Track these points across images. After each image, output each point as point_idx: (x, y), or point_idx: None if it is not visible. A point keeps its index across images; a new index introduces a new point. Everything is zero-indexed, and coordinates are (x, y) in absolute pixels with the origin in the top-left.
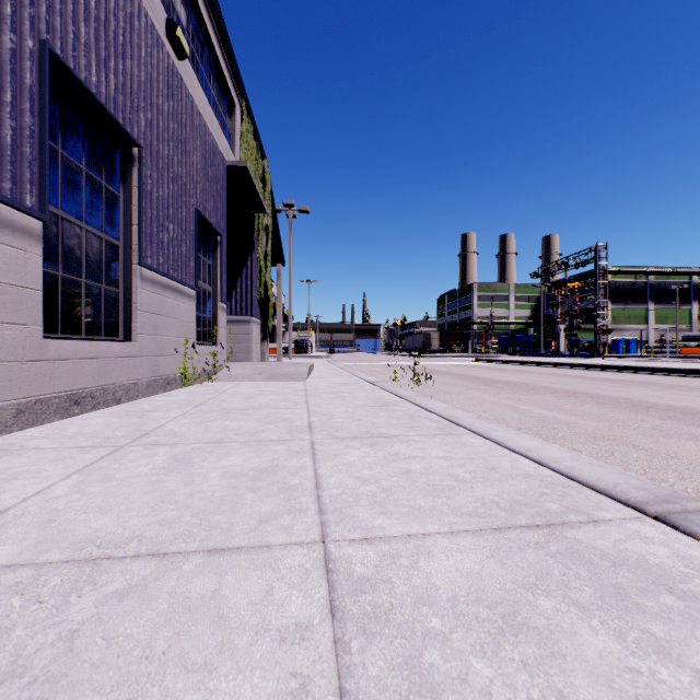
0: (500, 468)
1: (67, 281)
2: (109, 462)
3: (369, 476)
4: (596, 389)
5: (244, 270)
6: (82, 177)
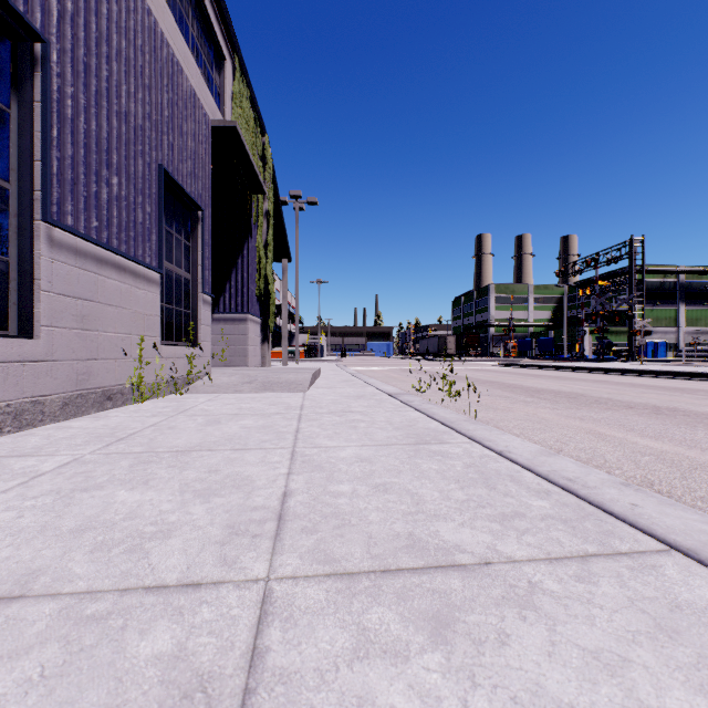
0: None
1: None
2: None
3: None
4: (680, 403)
5: (239, 260)
6: None
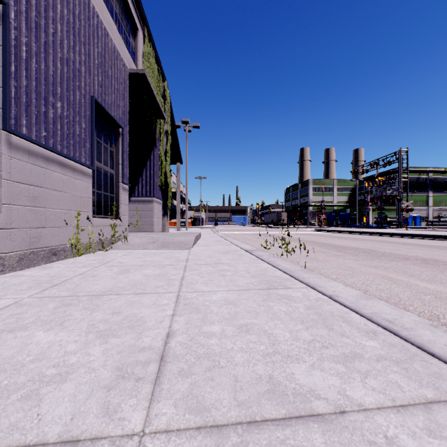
0: None
1: None
2: None
3: None
4: (438, 256)
5: (148, 162)
6: None
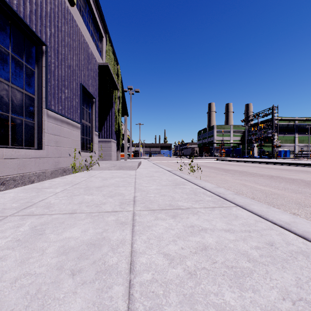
0: (277, 244)
1: None
2: None
3: (174, 253)
4: (282, 174)
5: (108, 117)
6: (9, 57)
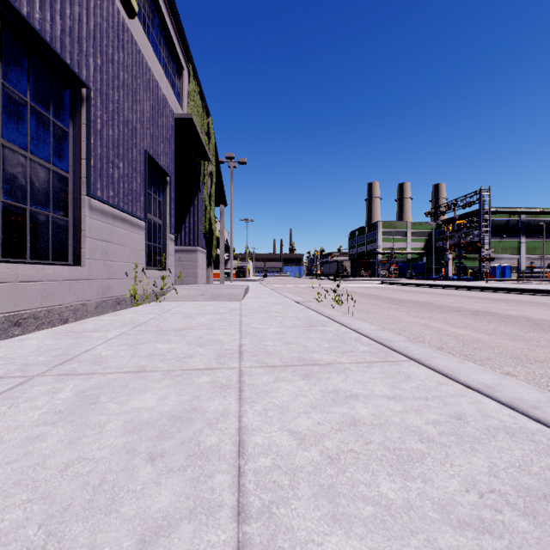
0: (467, 416)
1: (9, 207)
2: (2, 401)
3: (306, 430)
4: (494, 308)
5: (192, 208)
6: (27, 110)
